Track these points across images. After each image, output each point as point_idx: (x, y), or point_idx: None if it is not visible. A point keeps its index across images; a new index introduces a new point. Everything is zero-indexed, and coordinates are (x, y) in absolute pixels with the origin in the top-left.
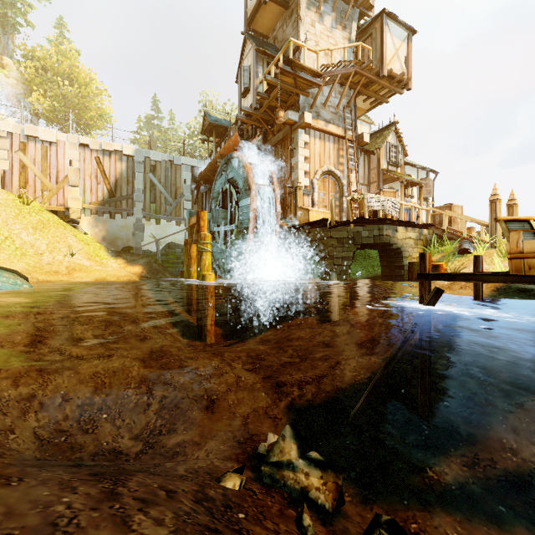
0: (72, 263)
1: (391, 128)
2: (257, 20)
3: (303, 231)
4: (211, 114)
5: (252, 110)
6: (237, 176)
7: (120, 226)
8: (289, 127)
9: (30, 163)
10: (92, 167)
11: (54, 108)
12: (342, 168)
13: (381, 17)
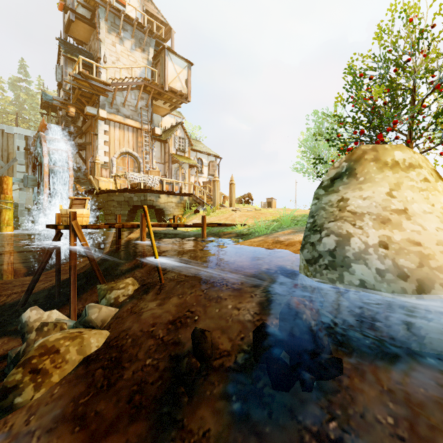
0: None
1: (178, 126)
2: (73, 30)
3: (94, 195)
4: (48, 93)
5: (64, 100)
6: (41, 151)
7: None
8: (92, 118)
9: None
10: None
11: None
12: (140, 150)
13: (164, 50)
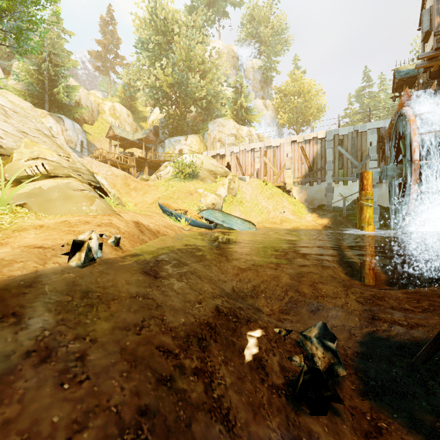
0: (283, 217)
1: None
2: None
3: None
4: (400, 69)
5: (433, 52)
6: (404, 131)
7: (316, 191)
8: None
9: (268, 161)
10: (298, 154)
11: (290, 118)
12: None
13: None
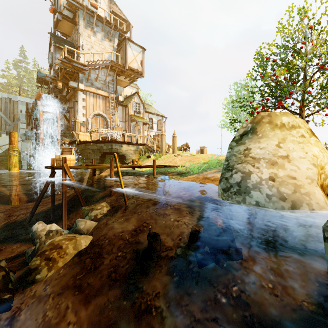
0: None
1: (135, 94)
2: (60, 26)
3: (75, 145)
4: (41, 71)
5: (53, 77)
6: (38, 114)
7: None
8: (73, 89)
9: None
10: None
11: None
12: (108, 113)
13: (125, 40)
